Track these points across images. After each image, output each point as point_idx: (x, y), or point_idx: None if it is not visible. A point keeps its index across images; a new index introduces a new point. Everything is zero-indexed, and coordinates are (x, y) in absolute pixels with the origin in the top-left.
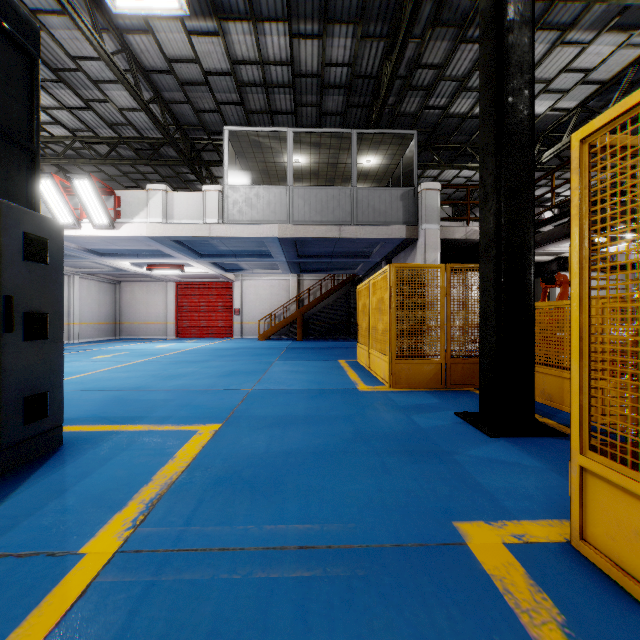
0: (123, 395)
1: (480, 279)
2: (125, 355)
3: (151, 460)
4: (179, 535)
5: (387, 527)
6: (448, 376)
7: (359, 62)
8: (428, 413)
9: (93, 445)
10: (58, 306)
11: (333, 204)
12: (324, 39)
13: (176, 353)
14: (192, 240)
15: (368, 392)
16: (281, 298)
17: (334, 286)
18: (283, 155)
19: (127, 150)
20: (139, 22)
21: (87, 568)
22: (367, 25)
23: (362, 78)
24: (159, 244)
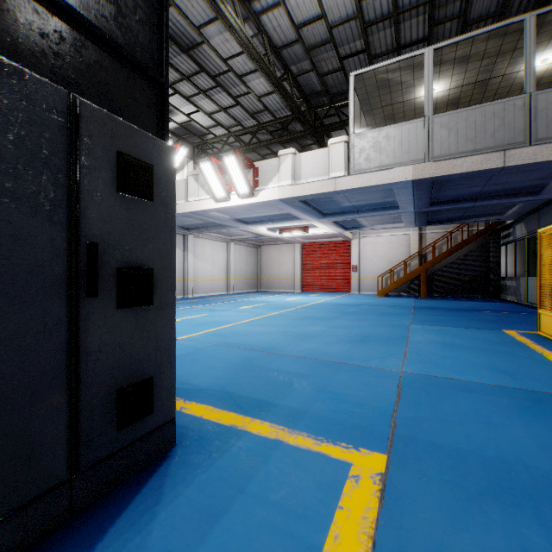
0: (254, 358)
1: None
2: (262, 307)
3: None
4: None
5: None
6: None
7: None
8: None
9: (205, 459)
10: (167, 259)
11: (493, 124)
12: None
13: (302, 307)
14: (317, 199)
15: None
16: (400, 254)
17: (468, 237)
18: (414, 89)
19: (264, 135)
20: None
21: None
22: None
23: None
24: (288, 206)
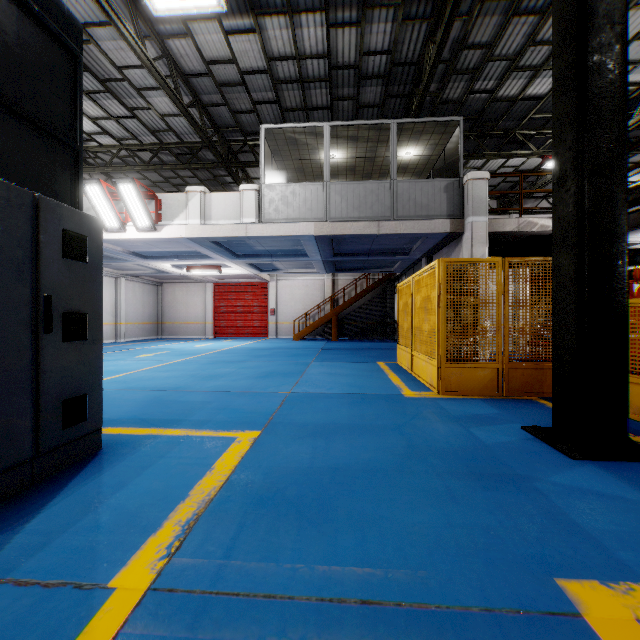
0: (163, 396)
1: (554, 272)
2: (166, 354)
3: (188, 471)
4: (218, 571)
5: (469, 580)
6: (505, 383)
7: (399, 48)
8: (489, 426)
9: (131, 450)
10: (97, 306)
11: (371, 199)
12: (362, 26)
13: (214, 353)
14: (229, 240)
15: (415, 399)
16: (315, 298)
17: (370, 285)
18: (319, 151)
19: (168, 156)
20: (179, 26)
21: (115, 609)
22: (409, 7)
23: (402, 65)
24: (198, 245)
